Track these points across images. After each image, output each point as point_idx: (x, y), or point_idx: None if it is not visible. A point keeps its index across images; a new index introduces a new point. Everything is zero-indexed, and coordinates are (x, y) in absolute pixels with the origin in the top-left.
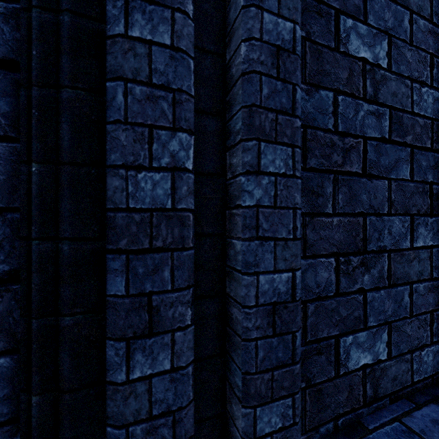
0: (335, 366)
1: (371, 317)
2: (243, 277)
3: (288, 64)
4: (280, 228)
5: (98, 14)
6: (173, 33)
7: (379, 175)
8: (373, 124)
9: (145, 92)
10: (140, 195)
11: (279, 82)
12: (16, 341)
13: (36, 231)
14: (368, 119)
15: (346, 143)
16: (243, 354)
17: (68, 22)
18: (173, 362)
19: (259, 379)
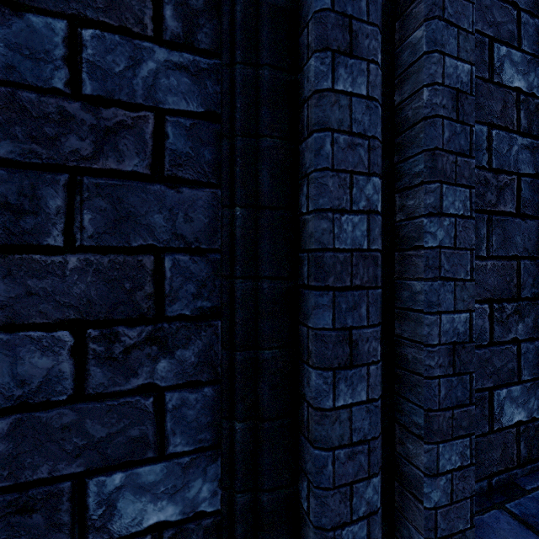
0: (488, 421)
1: (525, 370)
2: (426, 316)
3: (466, 106)
4: (459, 268)
5: (290, 65)
6: (368, 84)
7: (533, 215)
8: (527, 159)
9: (347, 141)
10: (343, 236)
11: (458, 125)
12: (216, 373)
13: (240, 270)
14: (522, 154)
15: (499, 180)
16: (425, 391)
17: (267, 76)
18: (368, 394)
19: (441, 416)
